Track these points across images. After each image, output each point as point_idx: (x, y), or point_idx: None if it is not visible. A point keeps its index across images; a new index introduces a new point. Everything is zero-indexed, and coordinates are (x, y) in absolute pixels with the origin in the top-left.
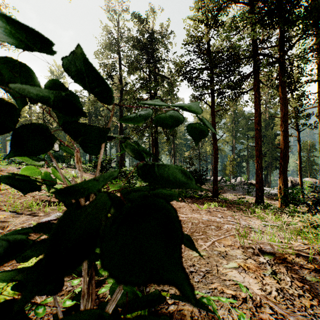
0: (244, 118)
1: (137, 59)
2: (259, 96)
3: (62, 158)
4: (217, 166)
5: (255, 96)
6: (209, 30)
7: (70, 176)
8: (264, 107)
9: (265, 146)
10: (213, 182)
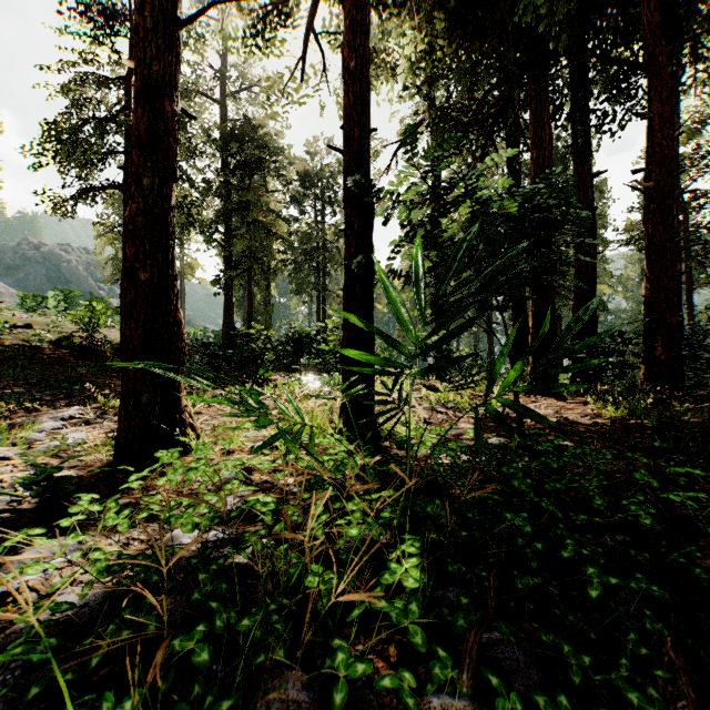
0: None
1: None
2: None
3: None
4: None
5: None
6: (681, 176)
7: None
8: None
9: None
10: None
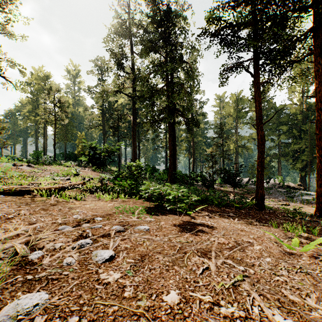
0: (275, 111)
1: (151, 40)
2: None
3: (74, 157)
4: (263, 161)
5: (316, 62)
6: None
7: (69, 174)
8: (301, 97)
9: (302, 142)
10: (256, 184)
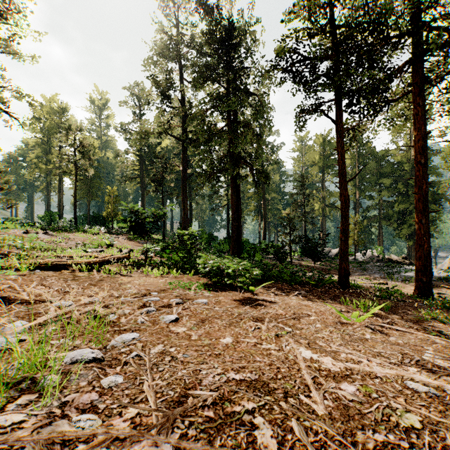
0: (375, 159)
1: (208, 65)
2: (423, 103)
3: (101, 220)
4: (348, 228)
5: (415, 104)
6: None
7: (101, 245)
8: (408, 140)
9: (410, 201)
10: (339, 256)
